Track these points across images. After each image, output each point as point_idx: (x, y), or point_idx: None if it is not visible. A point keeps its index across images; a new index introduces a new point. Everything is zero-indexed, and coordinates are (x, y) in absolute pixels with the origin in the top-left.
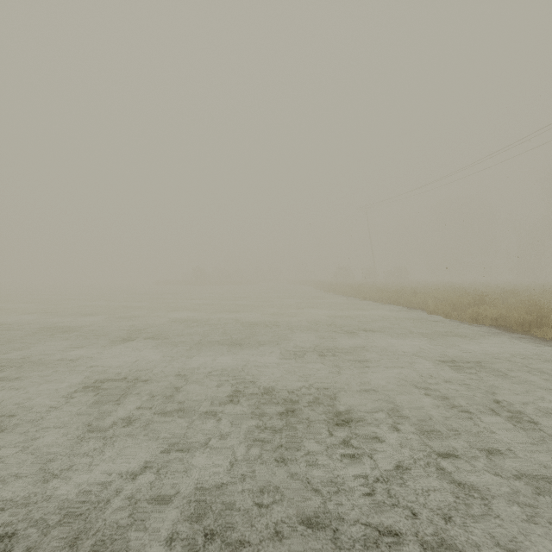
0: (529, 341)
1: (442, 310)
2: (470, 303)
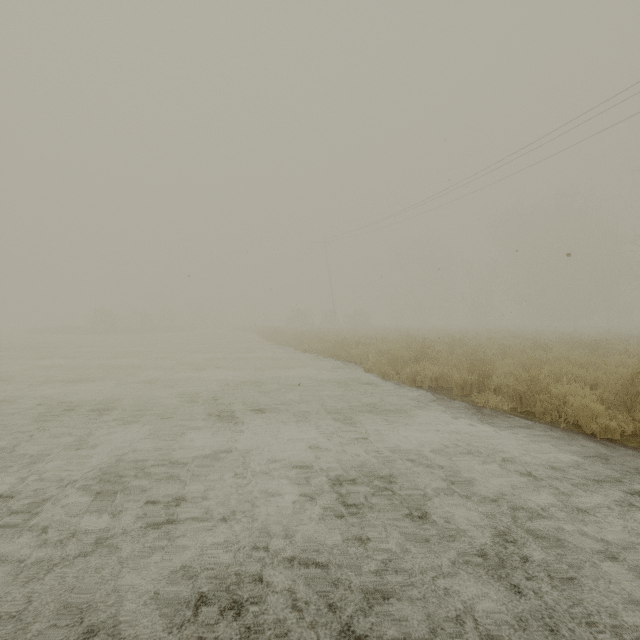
0: (467, 415)
1: (379, 367)
2: (412, 357)
